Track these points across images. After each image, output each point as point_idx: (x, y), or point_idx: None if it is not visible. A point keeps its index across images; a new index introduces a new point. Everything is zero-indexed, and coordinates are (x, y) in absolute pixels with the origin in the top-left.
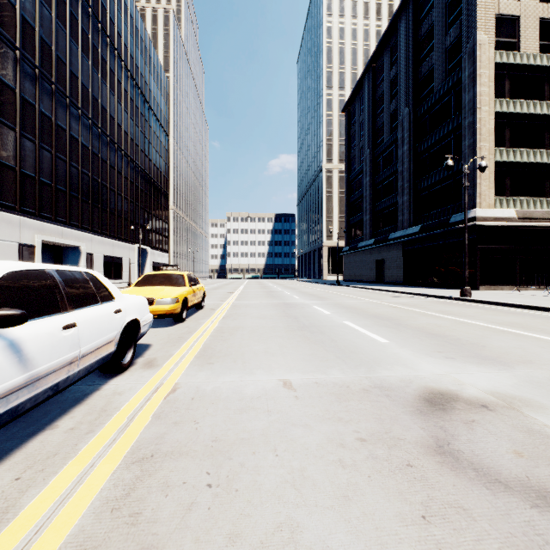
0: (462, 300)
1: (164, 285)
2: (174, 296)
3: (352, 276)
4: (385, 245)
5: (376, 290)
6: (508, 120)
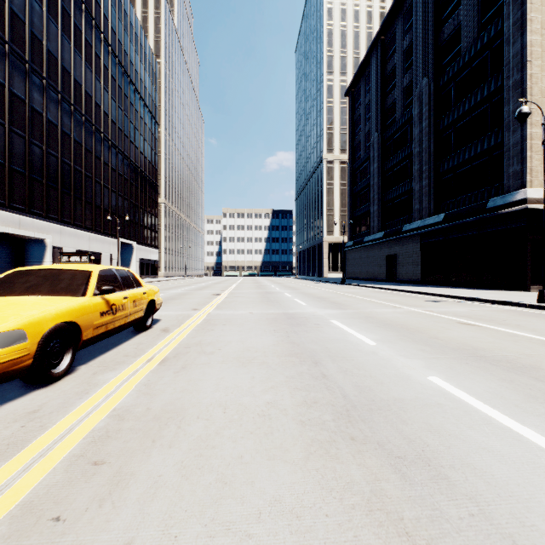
0: None
1: (33, 294)
2: (1, 328)
3: (357, 273)
4: (398, 238)
5: (396, 290)
6: None
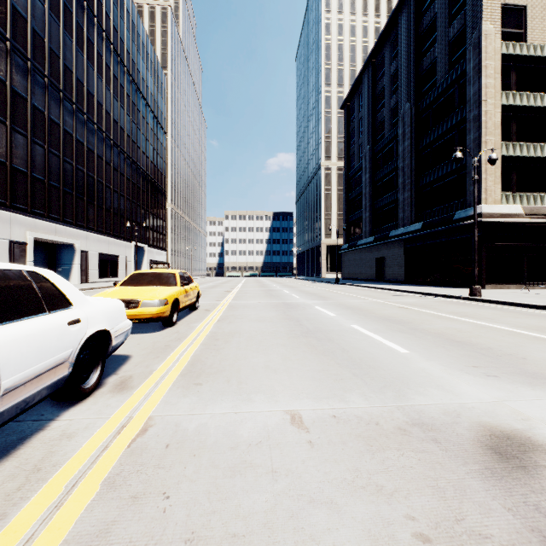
0: (472, 300)
1: (153, 285)
2: (162, 298)
3: (351, 274)
4: (385, 242)
5: (378, 288)
6: (514, 114)
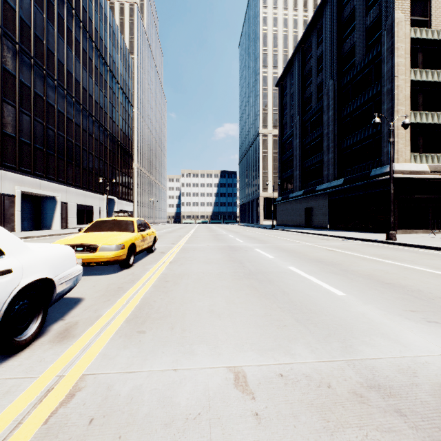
0: (389, 243)
1: (113, 231)
2: (118, 243)
3: (284, 221)
4: (313, 195)
5: (307, 233)
6: (421, 88)
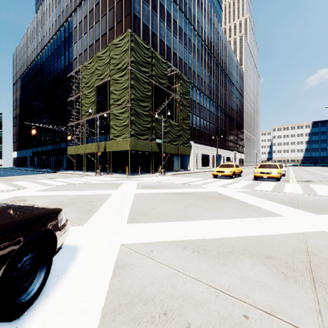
0: None
1: None
2: None
3: None
4: None
5: None
6: None
